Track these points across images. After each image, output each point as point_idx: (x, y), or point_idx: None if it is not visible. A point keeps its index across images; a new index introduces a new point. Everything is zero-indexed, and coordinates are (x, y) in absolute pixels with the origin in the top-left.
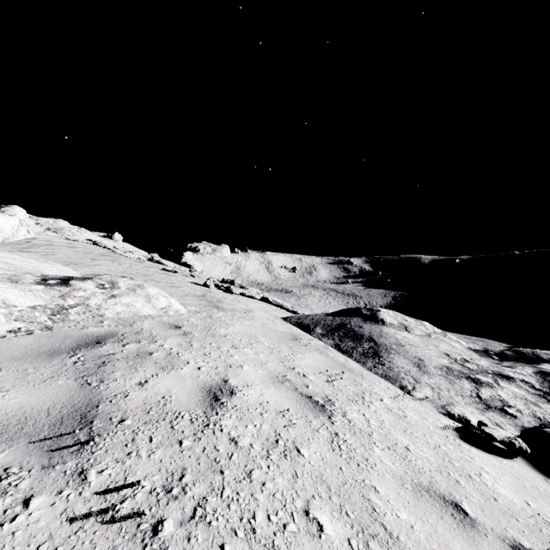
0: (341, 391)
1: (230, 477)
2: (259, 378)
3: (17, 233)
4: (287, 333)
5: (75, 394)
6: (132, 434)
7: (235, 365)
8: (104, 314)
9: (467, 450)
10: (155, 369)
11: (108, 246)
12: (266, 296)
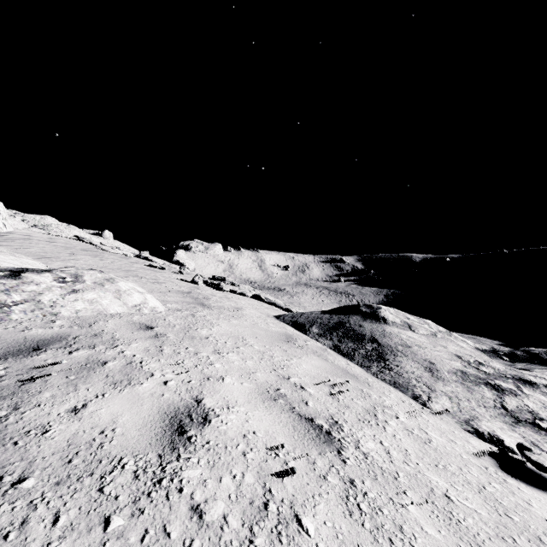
0: (348, 407)
1: None
2: (245, 395)
3: None
4: (280, 333)
5: None
6: (27, 509)
7: (215, 377)
8: (59, 312)
9: (518, 489)
10: (104, 386)
11: (94, 241)
12: (258, 294)
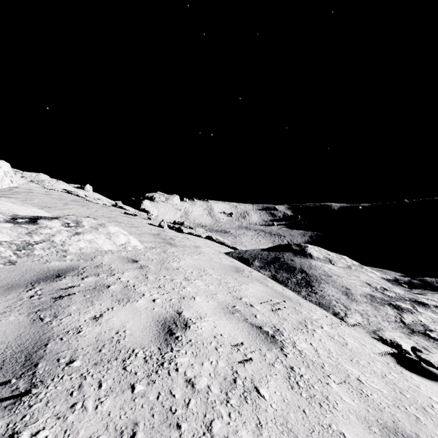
0: (286, 320)
1: (188, 433)
2: (211, 309)
3: (1, 182)
4: (231, 265)
5: (24, 332)
6: (80, 378)
7: (188, 297)
8: (68, 249)
9: (410, 378)
10: (111, 302)
11: (80, 194)
12: (210, 235)
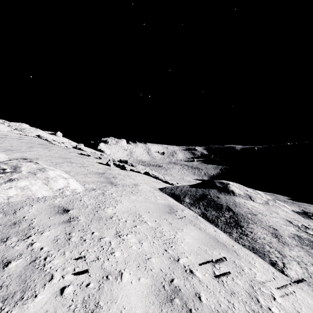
0: (234, 294)
1: None
2: (142, 300)
3: None
4: (165, 204)
5: None
6: None
7: (113, 274)
8: None
9: None
10: None
11: (48, 139)
12: (148, 171)
